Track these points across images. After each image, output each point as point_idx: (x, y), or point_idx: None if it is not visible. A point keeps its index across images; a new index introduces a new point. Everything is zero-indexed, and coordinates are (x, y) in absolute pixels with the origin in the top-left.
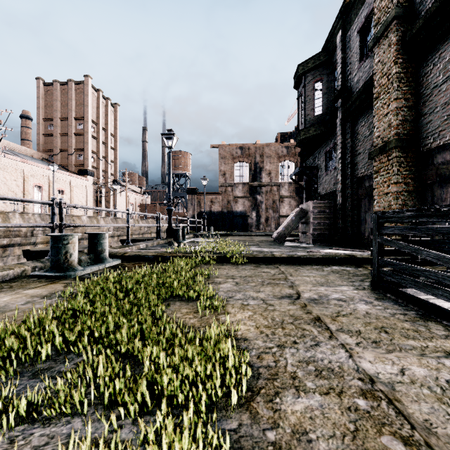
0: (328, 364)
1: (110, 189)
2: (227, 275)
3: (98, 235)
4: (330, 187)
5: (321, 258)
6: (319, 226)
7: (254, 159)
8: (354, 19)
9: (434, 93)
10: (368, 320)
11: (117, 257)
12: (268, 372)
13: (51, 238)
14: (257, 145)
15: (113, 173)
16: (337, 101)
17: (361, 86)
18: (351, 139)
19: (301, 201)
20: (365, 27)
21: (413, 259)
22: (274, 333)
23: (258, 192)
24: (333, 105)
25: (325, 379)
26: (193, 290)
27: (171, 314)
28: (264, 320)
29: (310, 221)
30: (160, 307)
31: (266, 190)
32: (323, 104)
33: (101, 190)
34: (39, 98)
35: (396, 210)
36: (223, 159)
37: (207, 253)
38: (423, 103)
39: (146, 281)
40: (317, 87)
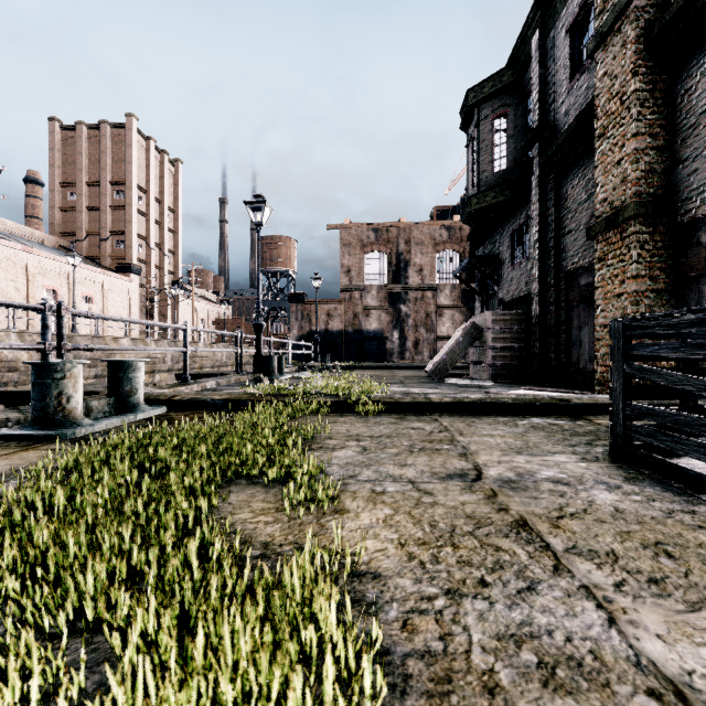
0: (566, 645)
1: (167, 296)
2: (348, 433)
3: (124, 364)
4: (519, 289)
5: (511, 404)
6: (502, 352)
7: (396, 248)
8: (561, 10)
9: (702, 123)
10: (623, 527)
11: (161, 403)
12: (427, 671)
13: (33, 367)
14: (401, 226)
15: (173, 270)
16: (531, 147)
17: (572, 119)
18: (556, 209)
19: (471, 314)
20: (580, 22)
21: (686, 404)
22: (437, 559)
23: (402, 299)
24: (525, 154)
25: (567, 694)
26: (278, 464)
27: (231, 514)
28: (414, 528)
29: (487, 344)
30: (205, 502)
31: (415, 297)
32: (509, 153)
33: (153, 298)
34: (54, 151)
35: (663, 312)
36: (347, 247)
37: (315, 395)
38: (682, 141)
39: (191, 447)
40: (498, 126)
